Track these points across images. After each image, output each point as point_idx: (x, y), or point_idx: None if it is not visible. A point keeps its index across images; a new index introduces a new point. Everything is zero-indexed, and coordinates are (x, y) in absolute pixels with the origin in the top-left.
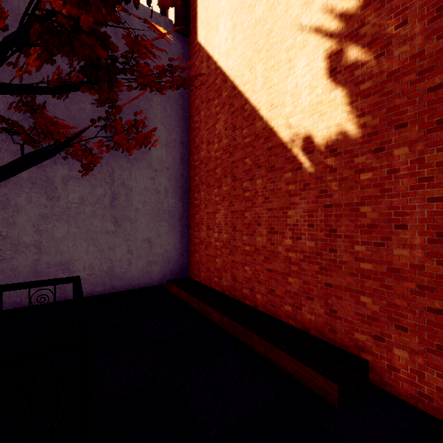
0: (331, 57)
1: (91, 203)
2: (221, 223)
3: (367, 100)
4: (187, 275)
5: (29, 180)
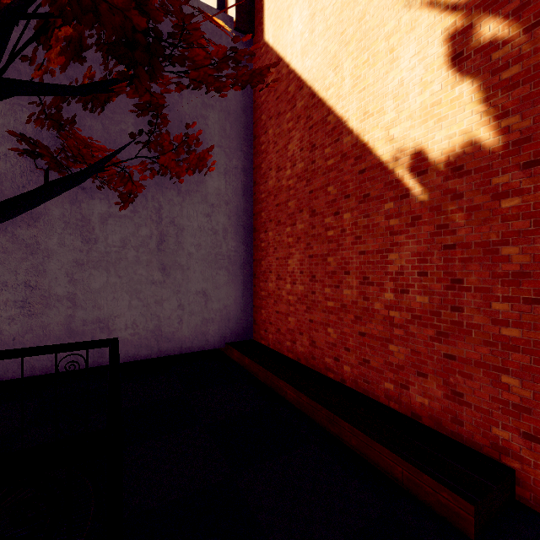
0: (455, 37)
1: (135, 246)
2: (296, 272)
3: (513, 93)
4: (251, 336)
5: (62, 219)
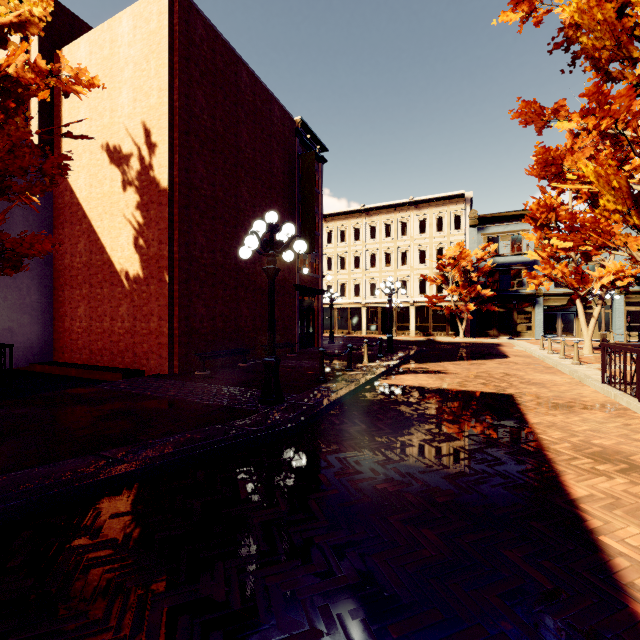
0: (135, 239)
1: None
2: (82, 316)
3: (145, 264)
4: (51, 359)
5: None
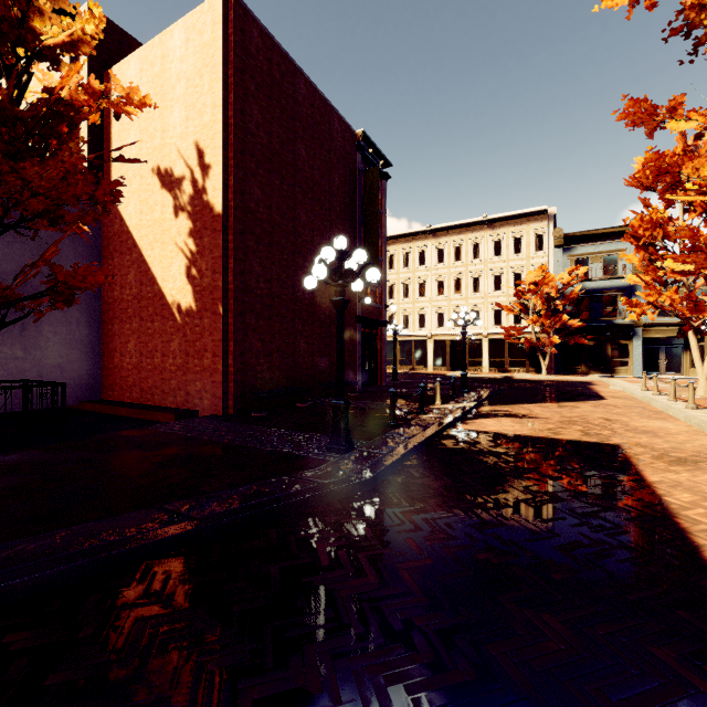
0: (188, 268)
1: (1, 333)
2: (132, 351)
3: (198, 296)
4: (101, 397)
5: None
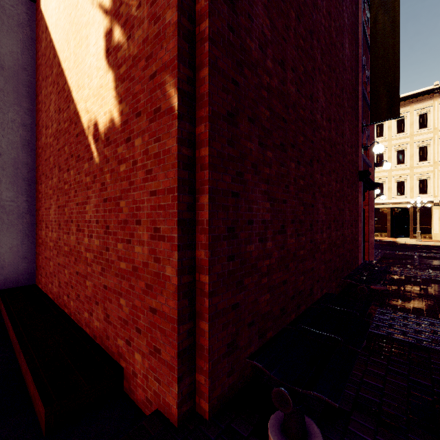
0: (107, 36)
1: None
2: (53, 221)
3: (123, 86)
4: (33, 281)
5: None
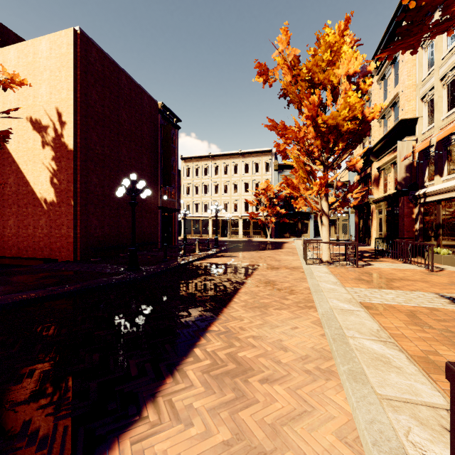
0: (51, 178)
1: None
2: (12, 225)
3: (58, 194)
4: None
5: None
